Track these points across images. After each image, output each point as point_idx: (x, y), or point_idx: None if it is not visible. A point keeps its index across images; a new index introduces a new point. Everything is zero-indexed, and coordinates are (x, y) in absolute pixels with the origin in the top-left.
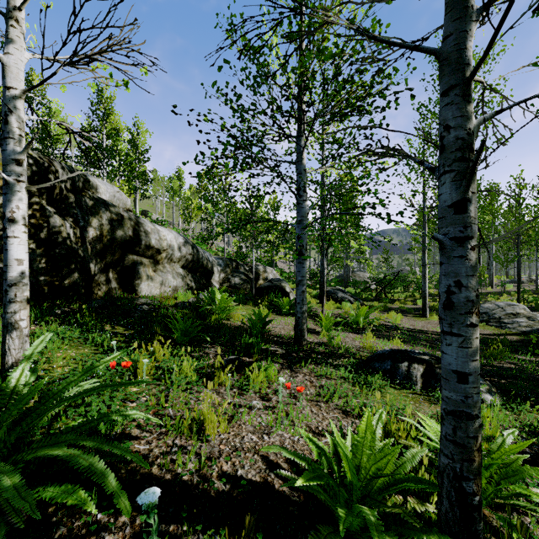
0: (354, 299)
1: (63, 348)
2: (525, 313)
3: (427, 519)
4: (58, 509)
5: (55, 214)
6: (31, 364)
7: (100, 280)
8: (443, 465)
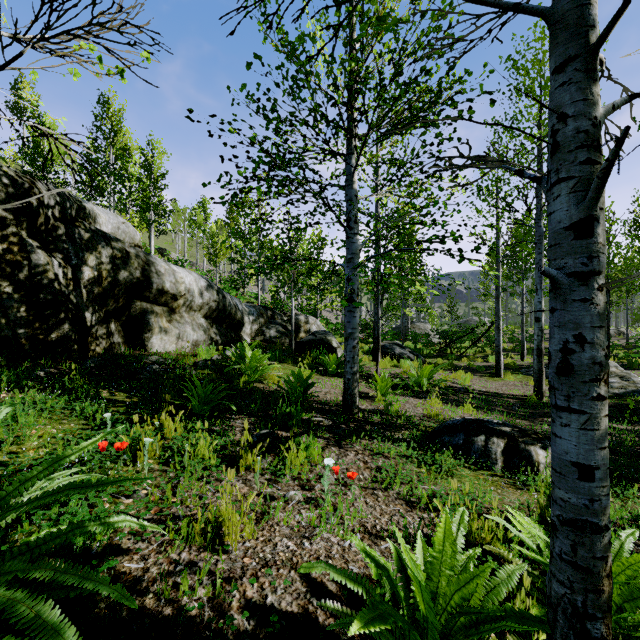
0: (414, 355)
1: (41, 422)
2: (618, 372)
3: None
4: None
5: (38, 249)
6: None
7: (99, 333)
8: (556, 595)
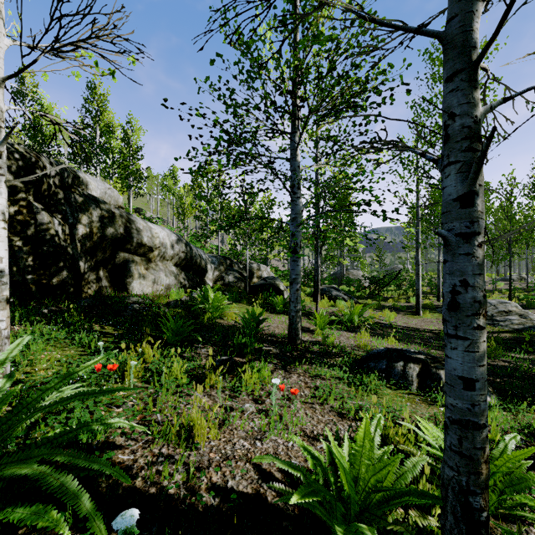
0: (348, 297)
1: (48, 349)
2: (517, 311)
3: (429, 532)
4: (28, 533)
5: (42, 210)
6: (12, 367)
7: (90, 279)
8: (447, 477)
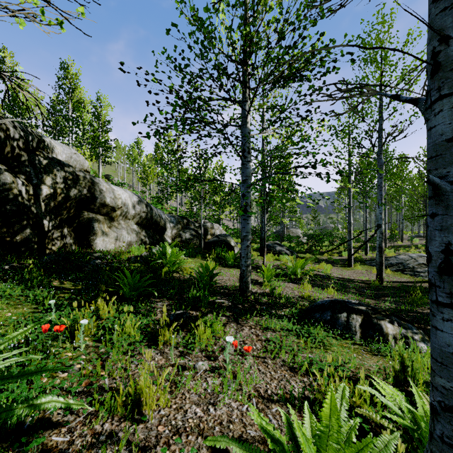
0: (289, 252)
1: None
2: None
3: None
4: None
5: (5, 171)
6: None
7: (54, 236)
8: None
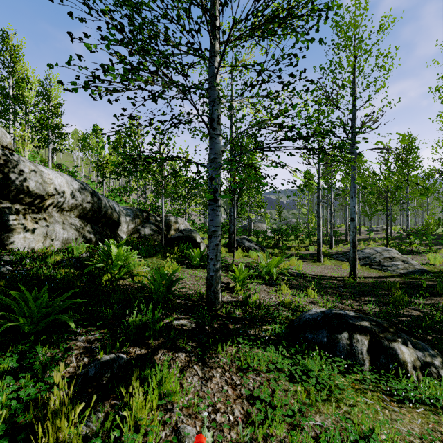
0: (259, 247)
1: None
2: (399, 257)
3: None
4: None
5: None
6: None
7: None
8: None
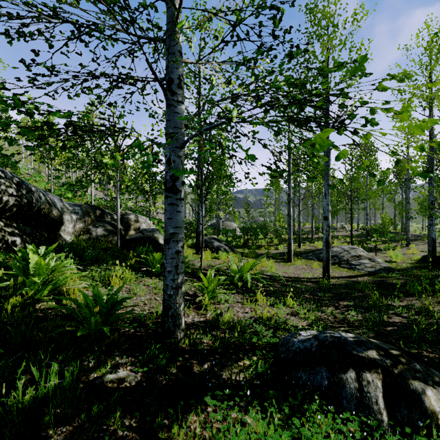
0: (228, 247)
1: None
2: (365, 255)
3: None
4: None
5: None
6: None
7: None
8: None
